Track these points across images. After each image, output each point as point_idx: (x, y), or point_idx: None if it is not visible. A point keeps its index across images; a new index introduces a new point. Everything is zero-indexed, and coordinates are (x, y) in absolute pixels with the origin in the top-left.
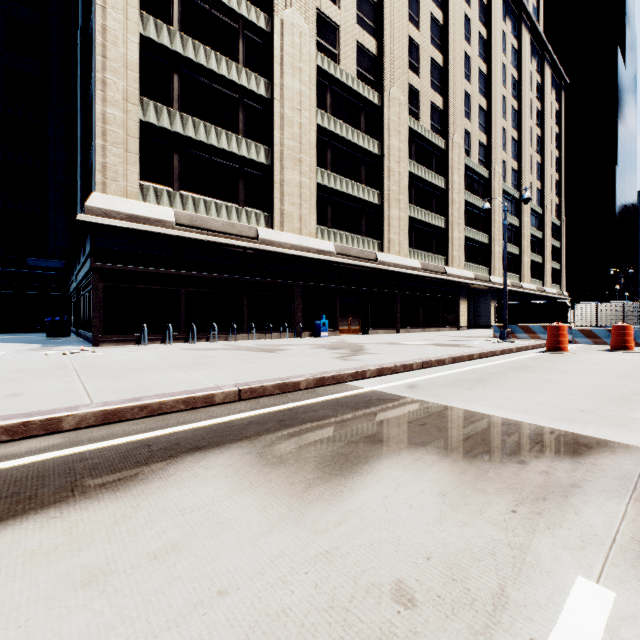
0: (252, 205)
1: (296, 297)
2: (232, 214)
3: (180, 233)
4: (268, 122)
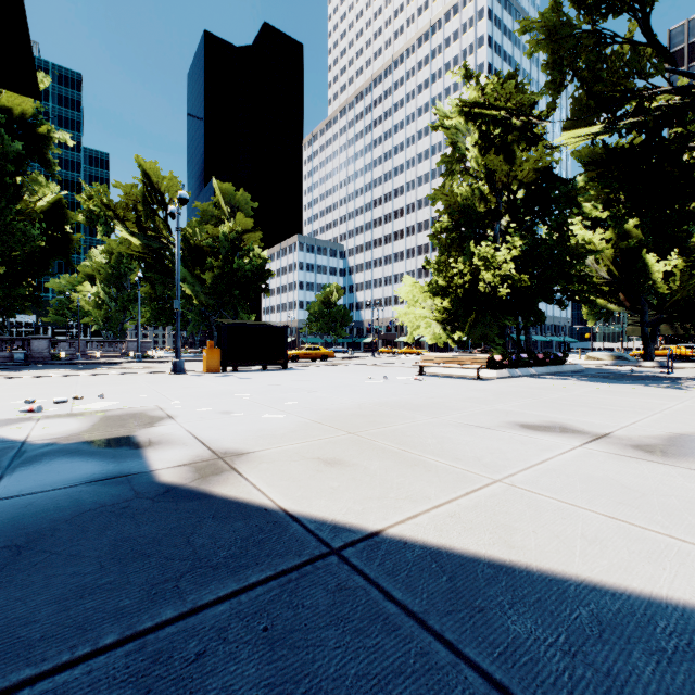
0: None
1: None
2: None
3: None
4: None
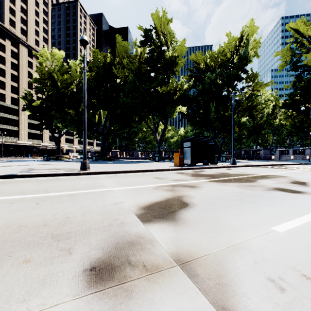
0: (15, 137)
1: (24, 151)
2: (12, 139)
3: (5, 143)
4: (18, 123)
